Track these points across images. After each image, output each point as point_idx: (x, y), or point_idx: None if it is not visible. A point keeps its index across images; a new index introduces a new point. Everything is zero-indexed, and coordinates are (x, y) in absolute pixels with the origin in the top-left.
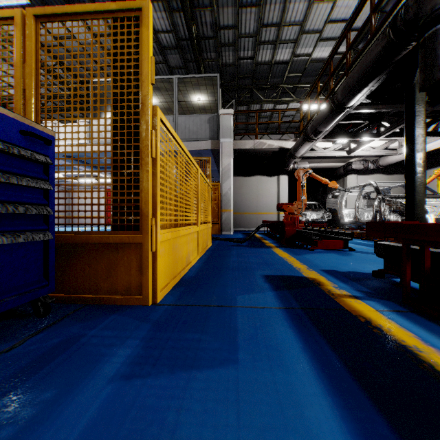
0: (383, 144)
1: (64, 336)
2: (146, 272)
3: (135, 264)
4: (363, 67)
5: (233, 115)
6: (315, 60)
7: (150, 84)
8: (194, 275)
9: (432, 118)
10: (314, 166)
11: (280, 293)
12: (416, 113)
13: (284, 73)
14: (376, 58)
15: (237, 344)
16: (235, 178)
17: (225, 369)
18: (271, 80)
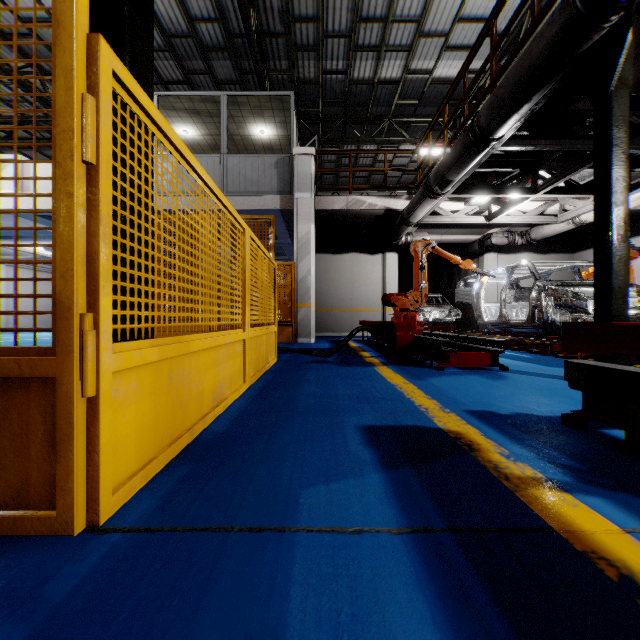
0: (537, 207)
1: None
2: (67, 451)
3: (40, 429)
4: (525, 65)
5: (315, 157)
6: (439, 80)
7: None
8: (224, 429)
9: None
10: (436, 239)
11: (397, 479)
12: (614, 140)
13: (393, 98)
14: (548, 47)
15: None
16: (319, 256)
17: None
18: (372, 109)
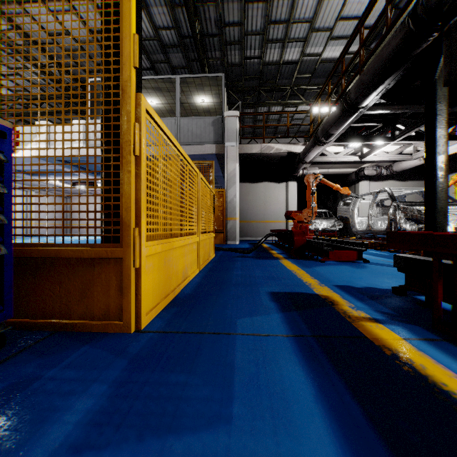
0: (397, 149)
1: (12, 379)
2: (128, 293)
3: (114, 283)
4: (379, 62)
5: (239, 118)
6: (326, 60)
7: (133, 67)
8: (190, 292)
9: (449, 121)
10: (324, 171)
11: (288, 316)
12: (438, 111)
13: (293, 74)
14: (393, 51)
15: (232, 390)
16: (241, 184)
17: (213, 433)
18: (279, 82)
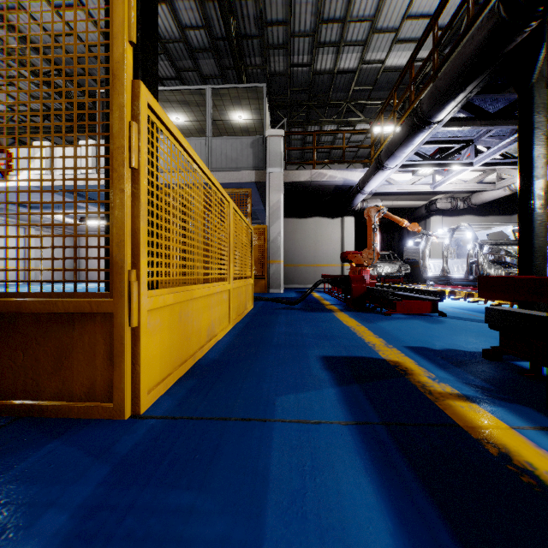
0: (477, 176)
1: None
2: (120, 363)
3: (102, 348)
4: (459, 62)
5: (284, 138)
6: (390, 68)
7: (128, 43)
8: (217, 356)
9: None
10: (388, 204)
11: (347, 392)
12: (535, 124)
13: (350, 85)
14: (478, 48)
15: (263, 522)
16: (287, 220)
17: None
18: (333, 95)
